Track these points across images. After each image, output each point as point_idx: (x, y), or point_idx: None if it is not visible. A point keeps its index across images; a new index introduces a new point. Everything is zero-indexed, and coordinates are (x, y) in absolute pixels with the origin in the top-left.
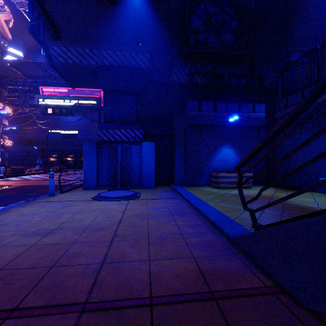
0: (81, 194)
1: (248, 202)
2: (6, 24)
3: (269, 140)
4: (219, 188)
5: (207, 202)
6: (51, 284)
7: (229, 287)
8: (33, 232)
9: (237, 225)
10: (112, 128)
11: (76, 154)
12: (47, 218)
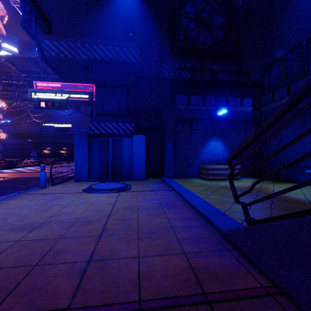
0: (73, 186)
1: (240, 196)
2: (1, 20)
3: (263, 132)
4: (208, 180)
5: (196, 194)
6: (32, 287)
7: (223, 287)
8: (19, 226)
9: (228, 218)
10: (104, 121)
11: (70, 146)
12: (36, 211)
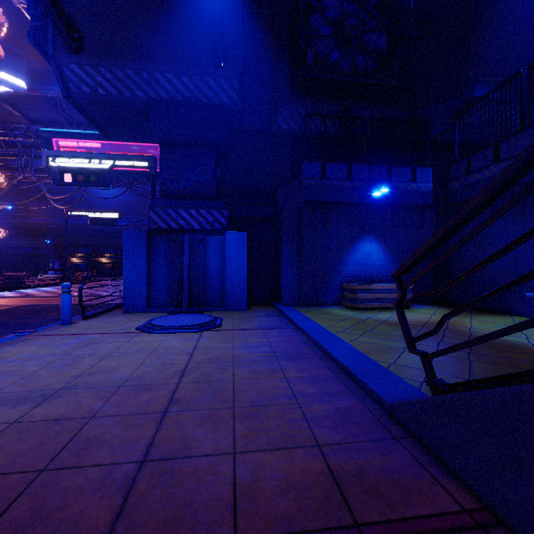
0: (119, 321)
1: (418, 340)
2: None
3: (462, 224)
4: (357, 310)
5: (337, 336)
6: (32, 514)
7: (392, 512)
8: (19, 394)
9: (395, 379)
10: (175, 206)
11: (117, 252)
12: (51, 367)
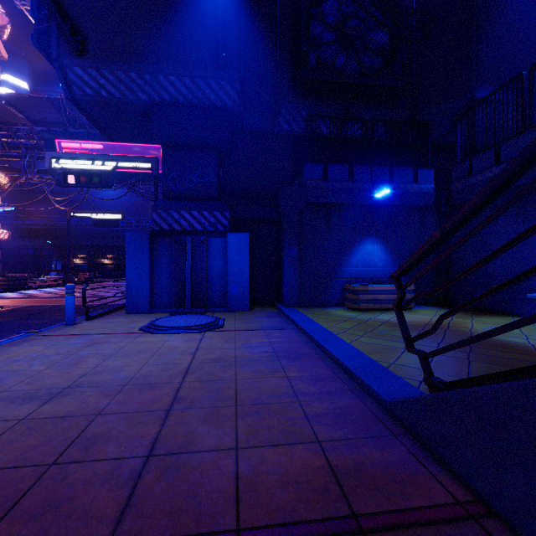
0: (123, 321)
1: (416, 339)
2: None
3: (458, 226)
4: (359, 311)
5: (338, 336)
6: (44, 504)
7: (388, 504)
8: (26, 393)
9: (394, 378)
10: (177, 208)
11: (119, 253)
12: (56, 367)
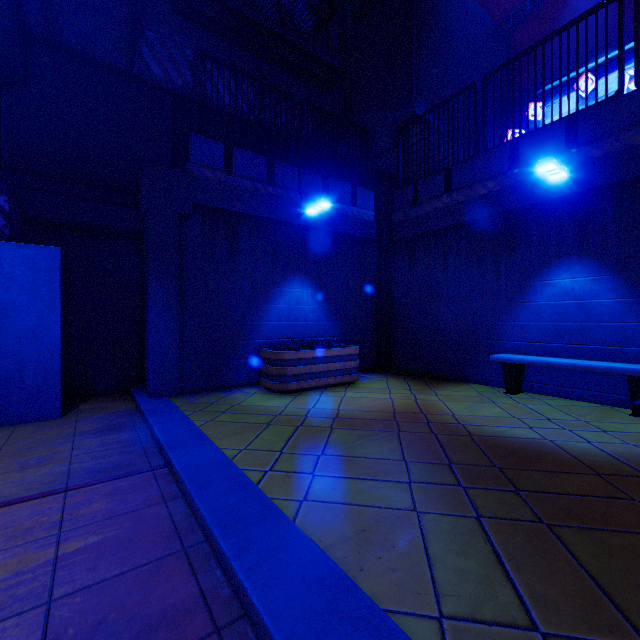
0: None
1: None
2: None
3: None
4: (285, 394)
5: (265, 494)
6: None
7: None
8: None
9: None
10: None
11: None
12: None
